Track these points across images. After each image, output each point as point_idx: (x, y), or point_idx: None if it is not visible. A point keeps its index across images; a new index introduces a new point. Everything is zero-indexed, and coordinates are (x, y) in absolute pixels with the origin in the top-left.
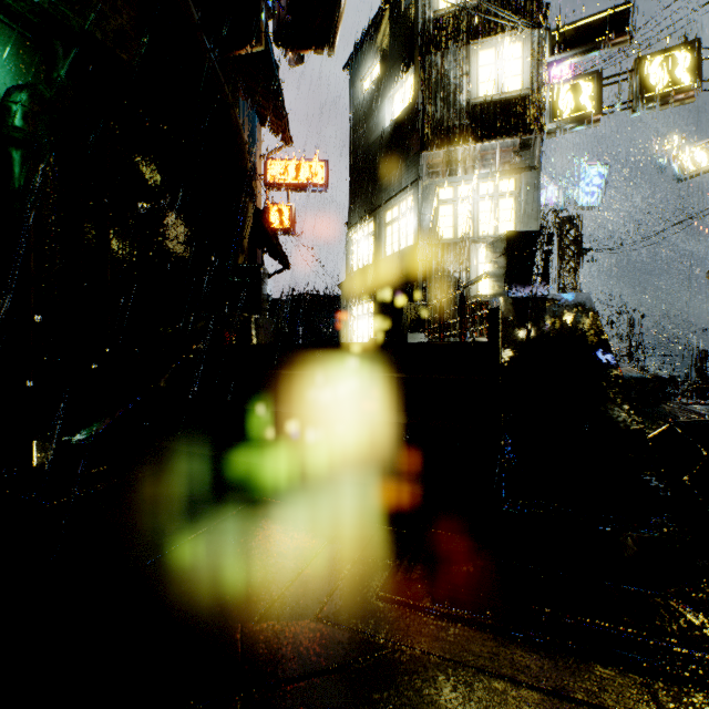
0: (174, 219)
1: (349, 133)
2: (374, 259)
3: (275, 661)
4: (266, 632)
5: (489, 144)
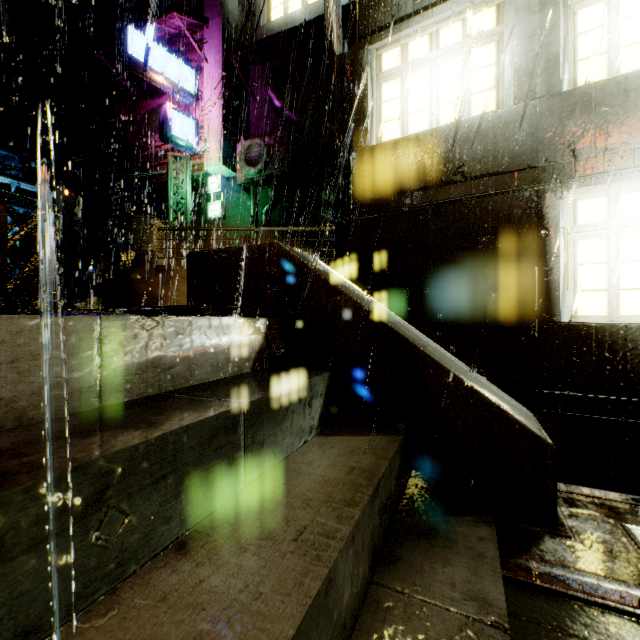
0: None
1: None
2: None
3: None
4: None
5: None
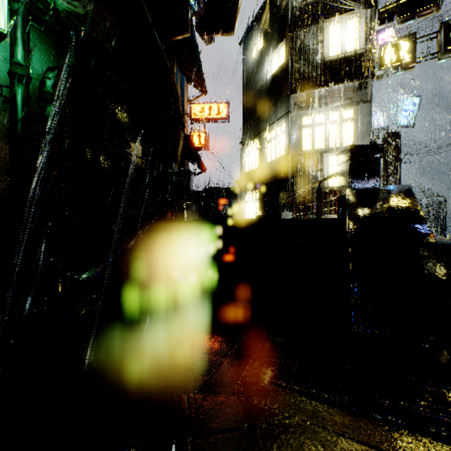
0: (136, 143)
1: (243, 84)
2: (259, 165)
3: (209, 419)
4: (202, 400)
5: (336, 87)
